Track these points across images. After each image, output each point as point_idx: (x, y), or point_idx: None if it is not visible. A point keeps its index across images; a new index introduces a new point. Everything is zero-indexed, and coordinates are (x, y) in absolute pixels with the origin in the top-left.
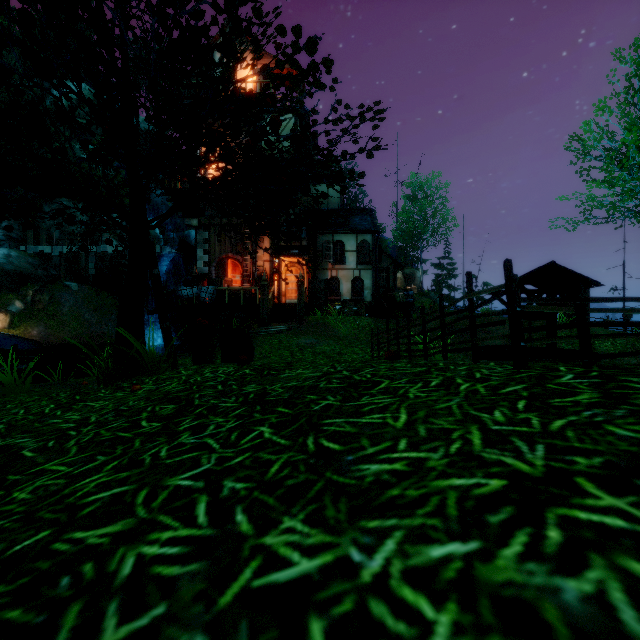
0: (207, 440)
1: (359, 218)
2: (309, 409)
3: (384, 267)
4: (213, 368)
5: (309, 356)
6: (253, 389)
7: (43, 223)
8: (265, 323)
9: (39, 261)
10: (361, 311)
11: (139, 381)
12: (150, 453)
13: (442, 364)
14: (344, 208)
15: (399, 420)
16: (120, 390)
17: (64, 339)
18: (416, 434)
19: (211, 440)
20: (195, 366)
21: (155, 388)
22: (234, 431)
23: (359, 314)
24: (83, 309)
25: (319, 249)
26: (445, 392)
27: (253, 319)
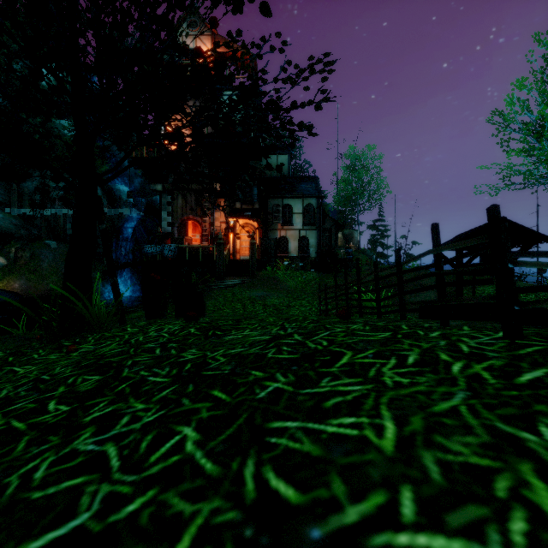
0: (108, 448)
1: (305, 184)
2: (252, 396)
3: (327, 228)
4: (159, 325)
5: (260, 309)
6: (192, 356)
7: (26, 188)
8: (221, 277)
9: (22, 222)
10: (307, 266)
11: (82, 339)
12: (23, 470)
13: (406, 327)
14: (292, 176)
15: (385, 434)
16: (57, 351)
17: (43, 291)
18: (424, 475)
19: (113, 448)
20: (143, 322)
21: (92, 349)
22: (149, 432)
23: (305, 269)
24: (61, 264)
25: (270, 212)
26: (434, 377)
27: (211, 273)
